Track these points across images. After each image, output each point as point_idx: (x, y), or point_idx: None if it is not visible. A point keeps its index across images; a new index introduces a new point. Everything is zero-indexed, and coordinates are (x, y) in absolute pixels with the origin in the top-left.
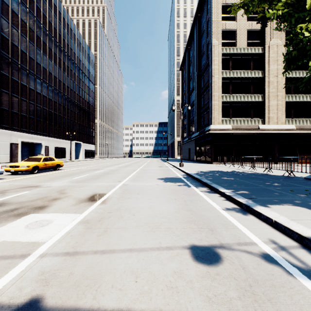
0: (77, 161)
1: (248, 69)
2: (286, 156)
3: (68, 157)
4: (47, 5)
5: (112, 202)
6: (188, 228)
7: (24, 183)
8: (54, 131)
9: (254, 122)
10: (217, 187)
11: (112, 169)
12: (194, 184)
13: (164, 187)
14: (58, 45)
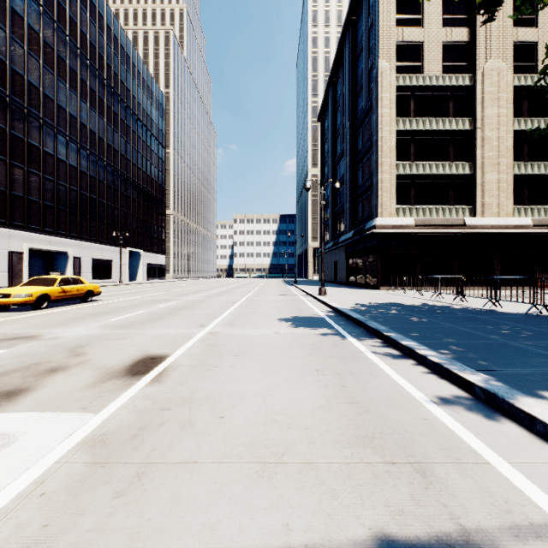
0: (132, 284)
1: (445, 116)
2: (515, 275)
3: (116, 277)
4: (78, 1)
5: (178, 379)
6: (359, 463)
7: (10, 330)
8: (90, 230)
9: (456, 213)
10: (403, 340)
11: (194, 300)
12: (352, 332)
13: (292, 339)
14: (97, 75)
